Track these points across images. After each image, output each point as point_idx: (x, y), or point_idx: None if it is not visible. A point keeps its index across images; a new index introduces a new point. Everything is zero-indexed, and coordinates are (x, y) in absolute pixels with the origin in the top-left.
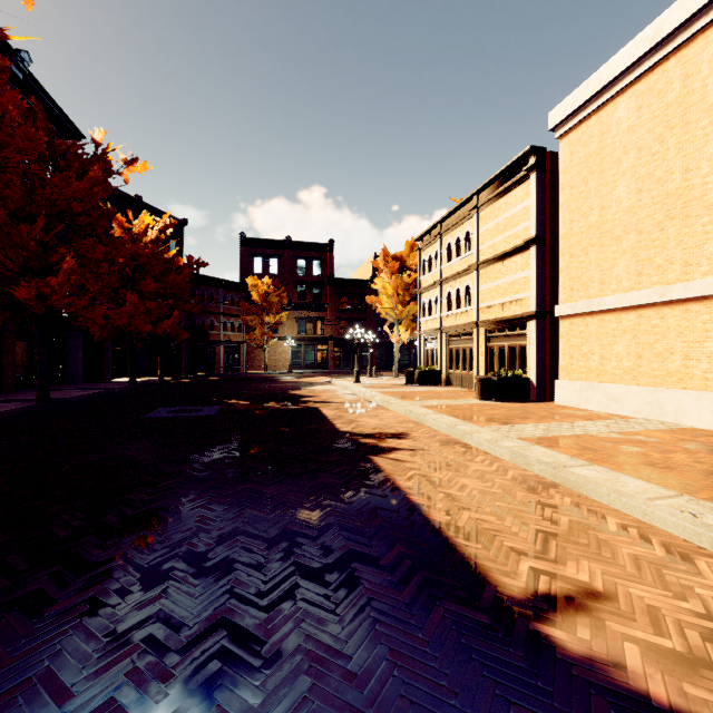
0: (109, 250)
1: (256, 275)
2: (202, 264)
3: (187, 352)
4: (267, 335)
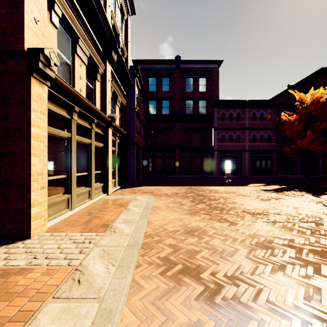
0: None
1: None
2: None
3: None
4: None
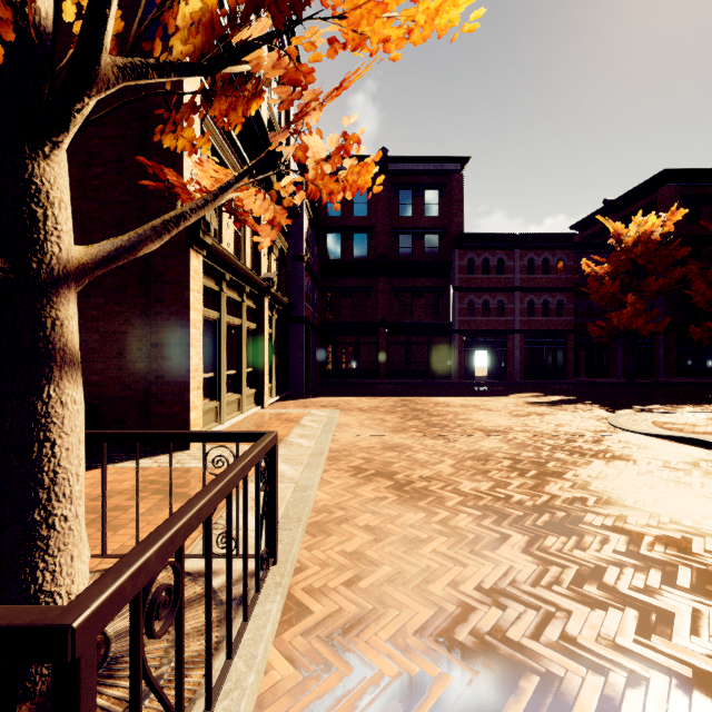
0: None
1: None
2: None
3: None
4: None
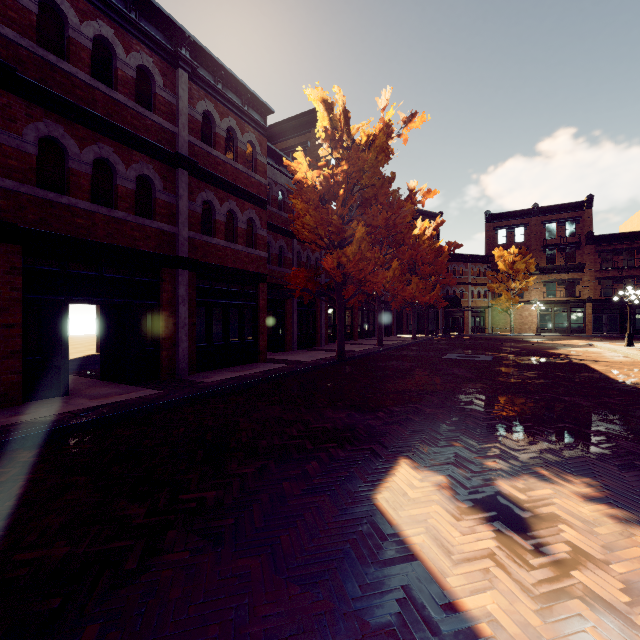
0: (413, 252)
1: (501, 246)
2: (457, 246)
3: (442, 316)
4: (513, 300)
